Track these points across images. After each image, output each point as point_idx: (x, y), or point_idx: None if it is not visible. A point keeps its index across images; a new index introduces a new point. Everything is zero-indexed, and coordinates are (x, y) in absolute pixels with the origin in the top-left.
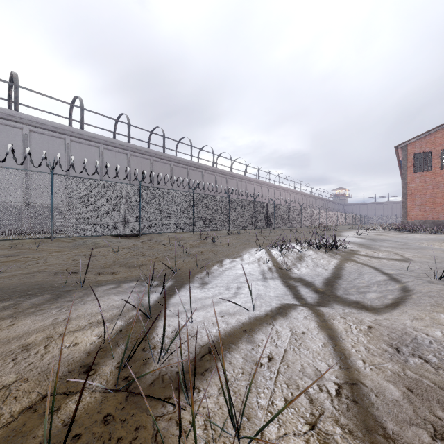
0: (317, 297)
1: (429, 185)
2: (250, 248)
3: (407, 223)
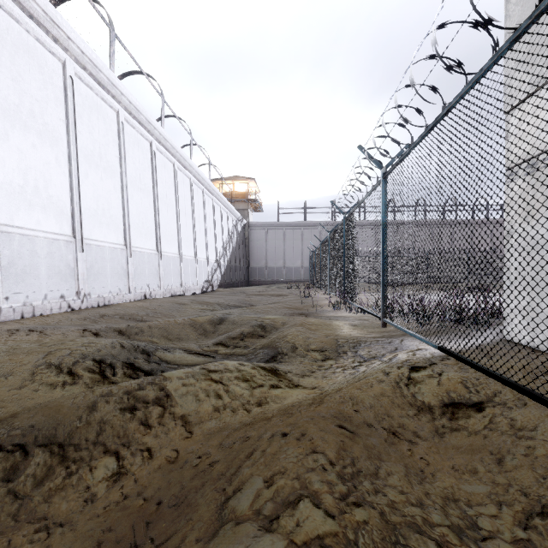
0: None
1: None
2: None
3: None
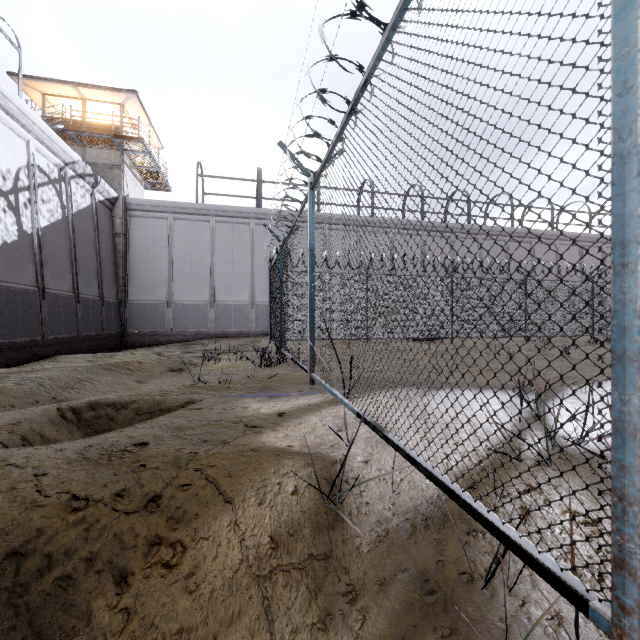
0: None
1: None
2: None
3: None
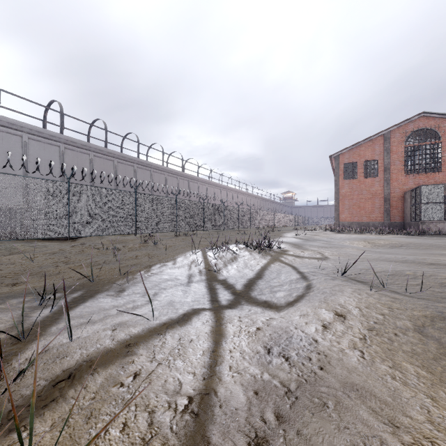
0: (232, 300)
1: (355, 191)
2: (187, 250)
3: (339, 224)
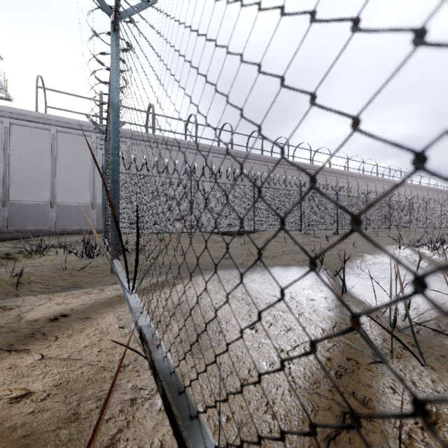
0: None
1: None
2: (384, 245)
3: None
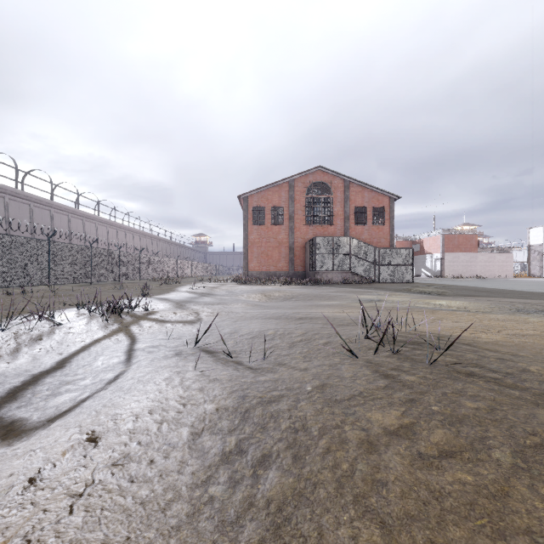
0: None
1: (264, 238)
2: None
3: (248, 274)
